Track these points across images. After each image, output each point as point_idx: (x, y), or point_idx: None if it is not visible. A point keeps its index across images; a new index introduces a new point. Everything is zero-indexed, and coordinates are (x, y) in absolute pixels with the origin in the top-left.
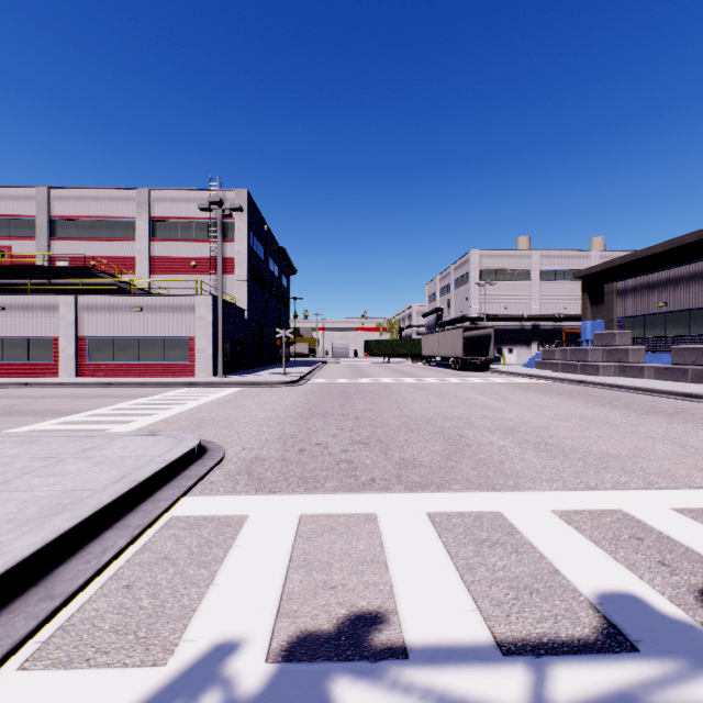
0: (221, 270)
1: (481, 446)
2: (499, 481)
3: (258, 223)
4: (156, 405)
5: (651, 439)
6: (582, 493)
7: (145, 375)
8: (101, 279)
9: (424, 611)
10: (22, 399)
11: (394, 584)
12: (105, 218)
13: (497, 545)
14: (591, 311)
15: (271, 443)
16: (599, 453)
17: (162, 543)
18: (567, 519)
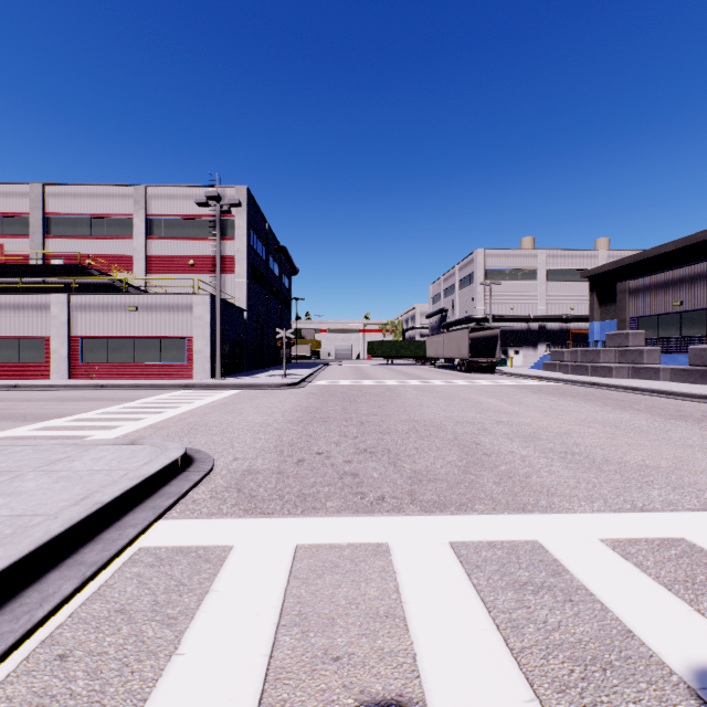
0: (219, 268)
1: (501, 456)
2: (529, 500)
3: (259, 221)
4: (147, 409)
5: (689, 448)
6: (631, 516)
7: (140, 376)
8: (95, 277)
9: (462, 701)
10: (6, 402)
11: (418, 654)
12: (101, 215)
13: (543, 590)
14: (600, 311)
15: (267, 452)
16: (635, 464)
17: (120, 586)
18: (622, 551)
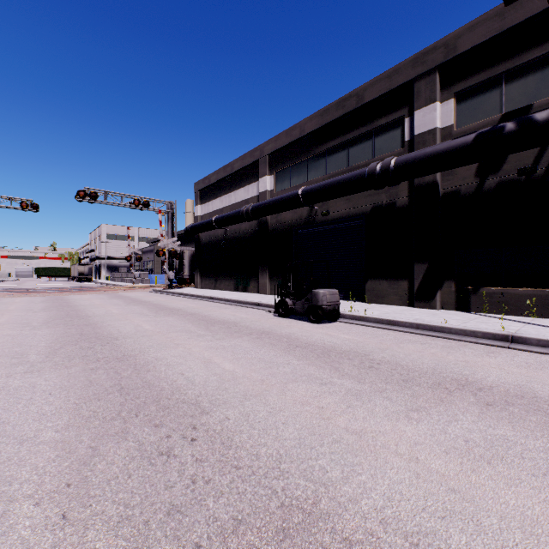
0: None
1: None
2: None
3: None
4: None
5: None
6: None
7: None
8: None
9: None
10: None
11: None
12: None
13: None
14: None
15: None
16: None
17: None
18: None
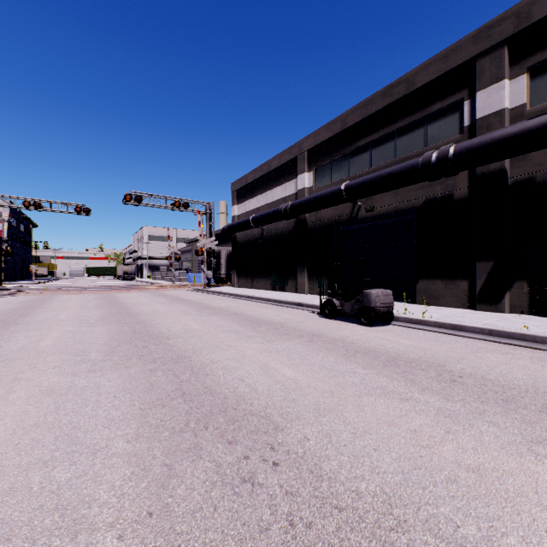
0: None
1: None
2: None
3: (14, 210)
4: None
5: None
6: None
7: None
8: None
9: None
10: None
11: None
12: None
13: None
14: None
15: None
16: None
17: None
18: None
